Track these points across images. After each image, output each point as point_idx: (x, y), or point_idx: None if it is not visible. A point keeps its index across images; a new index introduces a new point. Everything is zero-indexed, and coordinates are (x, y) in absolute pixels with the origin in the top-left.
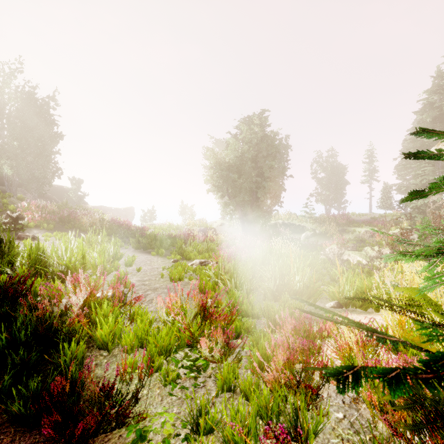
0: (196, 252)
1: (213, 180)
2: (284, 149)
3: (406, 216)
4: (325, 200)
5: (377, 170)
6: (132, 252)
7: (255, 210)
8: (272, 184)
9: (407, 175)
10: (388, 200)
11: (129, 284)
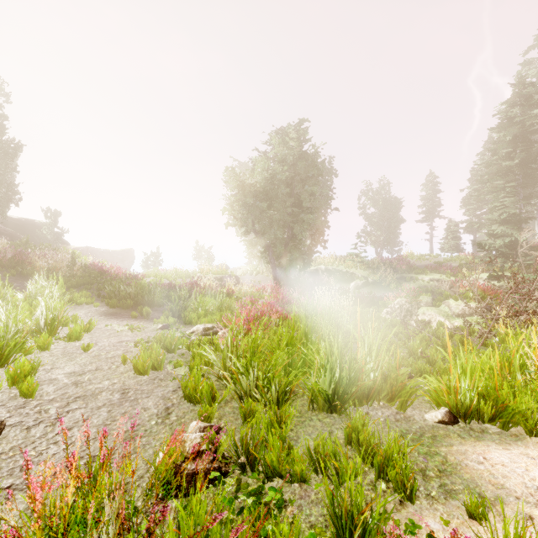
0: (203, 311)
1: (234, 210)
2: (327, 175)
3: (490, 258)
4: (376, 242)
5: (438, 205)
6: (102, 313)
7: (291, 251)
8: (313, 216)
9: (477, 210)
10: (453, 241)
11: (33, 388)
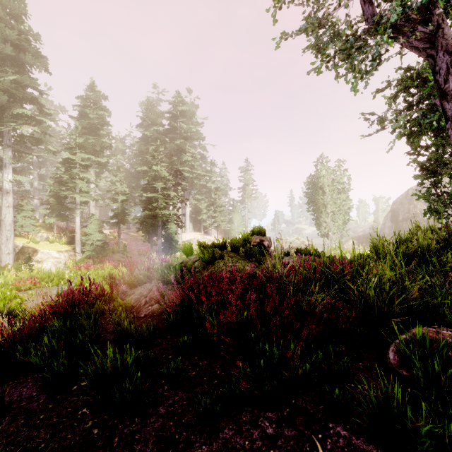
0: None
1: None
2: None
3: None
4: None
5: None
6: None
7: None
8: None
9: None
10: None
11: None
